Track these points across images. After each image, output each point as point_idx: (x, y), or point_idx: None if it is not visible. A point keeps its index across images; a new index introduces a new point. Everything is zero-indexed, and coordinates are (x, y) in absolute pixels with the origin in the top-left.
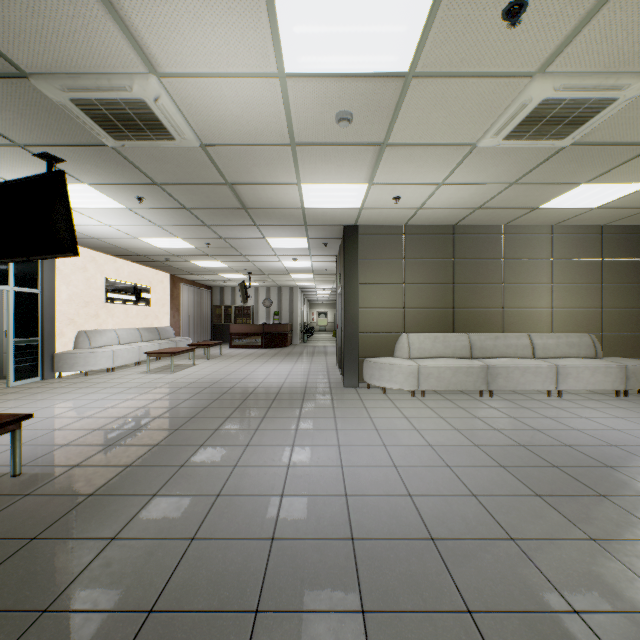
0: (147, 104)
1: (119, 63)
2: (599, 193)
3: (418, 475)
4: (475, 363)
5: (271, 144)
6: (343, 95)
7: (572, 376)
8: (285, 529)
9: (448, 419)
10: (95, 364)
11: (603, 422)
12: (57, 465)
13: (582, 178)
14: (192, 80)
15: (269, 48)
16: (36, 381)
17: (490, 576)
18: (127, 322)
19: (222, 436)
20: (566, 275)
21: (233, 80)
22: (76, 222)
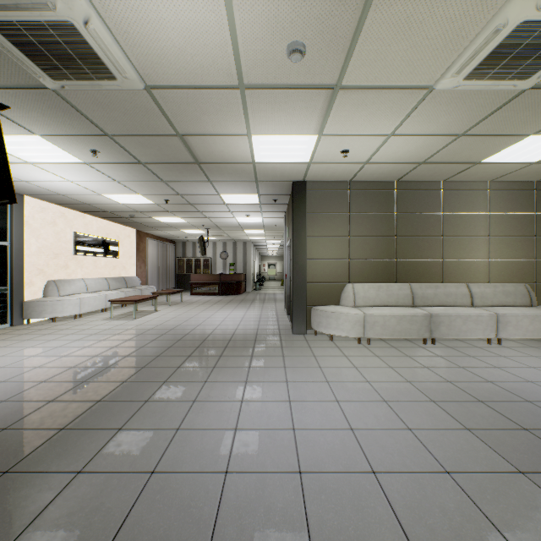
0: (77, 29)
1: None
2: None
3: (378, 442)
4: (418, 312)
5: (219, 87)
6: (296, 18)
7: (512, 324)
8: (226, 530)
9: (397, 369)
10: (62, 311)
11: None
12: None
13: (532, 129)
14: None
15: None
16: (5, 327)
17: None
18: (96, 272)
19: (169, 390)
20: (502, 228)
21: None
22: (39, 178)
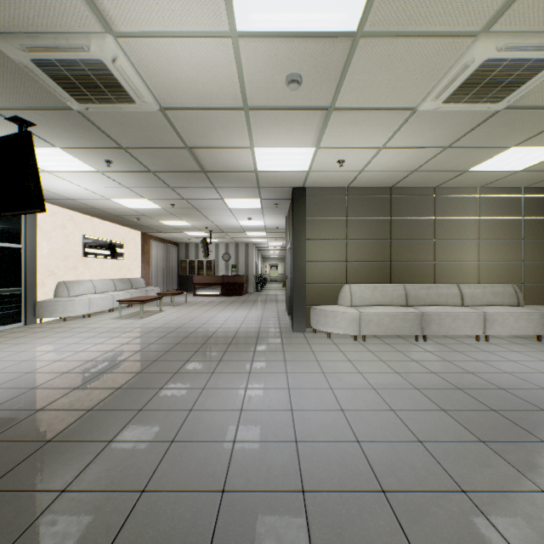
0: (105, 65)
1: (75, 21)
2: (524, 157)
3: (364, 419)
4: (411, 310)
5: (226, 108)
6: (293, 56)
7: (498, 322)
8: (236, 480)
9: (388, 362)
10: (72, 311)
11: (530, 365)
12: (22, 409)
13: (511, 142)
14: (147, 40)
15: (221, 4)
16: (19, 326)
17: (446, 537)
18: (103, 274)
19: (181, 379)
20: (491, 232)
21: (187, 40)
22: (53, 184)
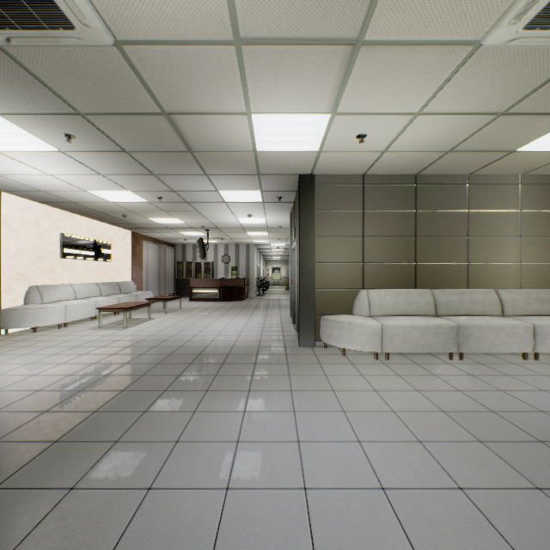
0: None
1: None
2: None
3: (423, 512)
4: (444, 322)
5: (209, 42)
6: None
7: None
8: None
9: (426, 393)
10: (44, 320)
11: None
12: None
13: None
14: None
15: None
16: None
17: None
18: (86, 277)
19: (148, 424)
20: (535, 227)
21: None
22: (13, 170)
